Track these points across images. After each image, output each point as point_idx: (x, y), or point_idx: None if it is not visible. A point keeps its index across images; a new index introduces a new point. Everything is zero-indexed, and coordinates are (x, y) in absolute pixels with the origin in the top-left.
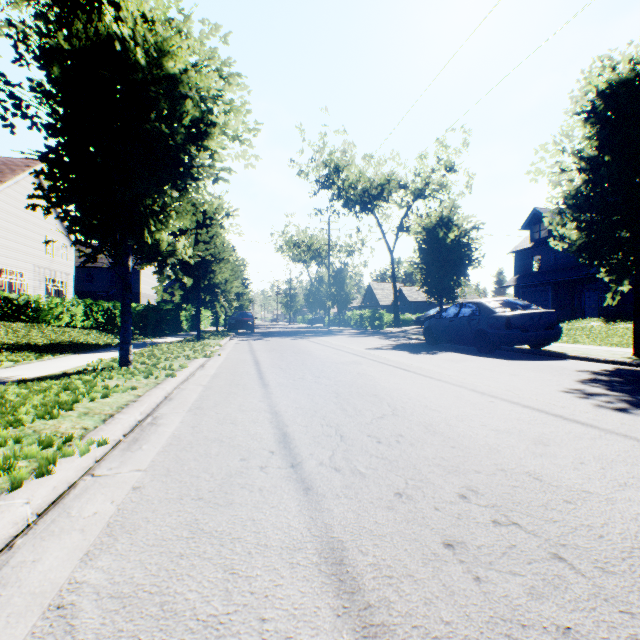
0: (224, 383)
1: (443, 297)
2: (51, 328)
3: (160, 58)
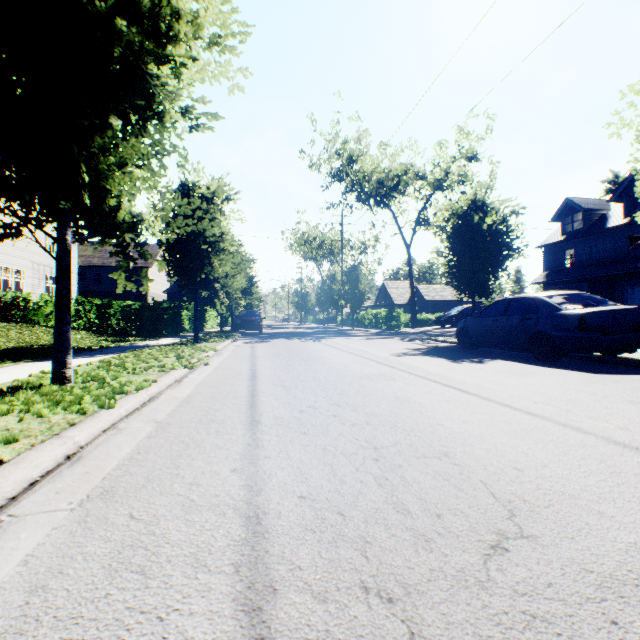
0: (191, 417)
1: (476, 293)
2: (36, 328)
3: None
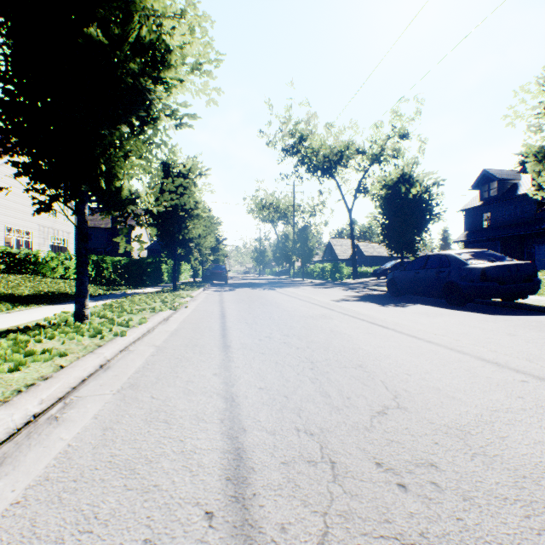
0: (180, 343)
1: (404, 250)
2: (45, 279)
3: None
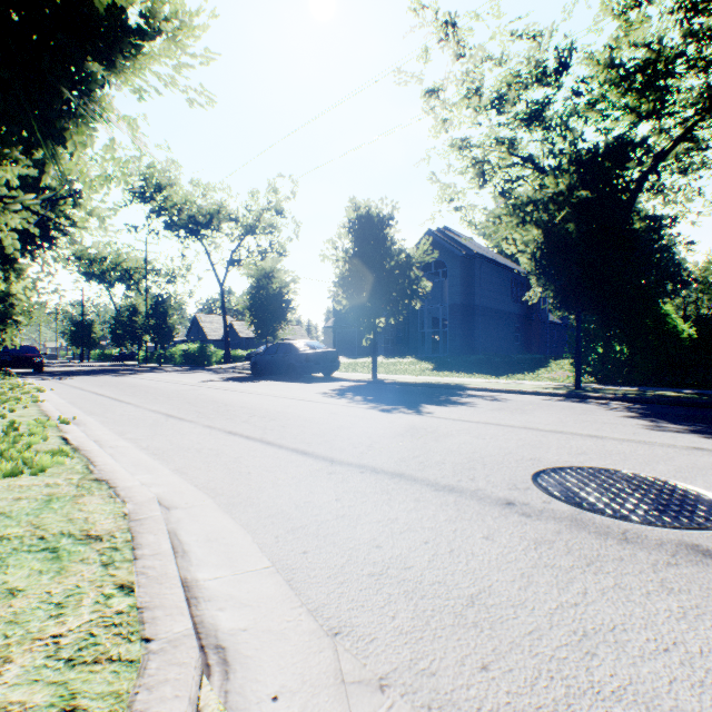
0: (91, 405)
1: (269, 337)
2: None
3: None
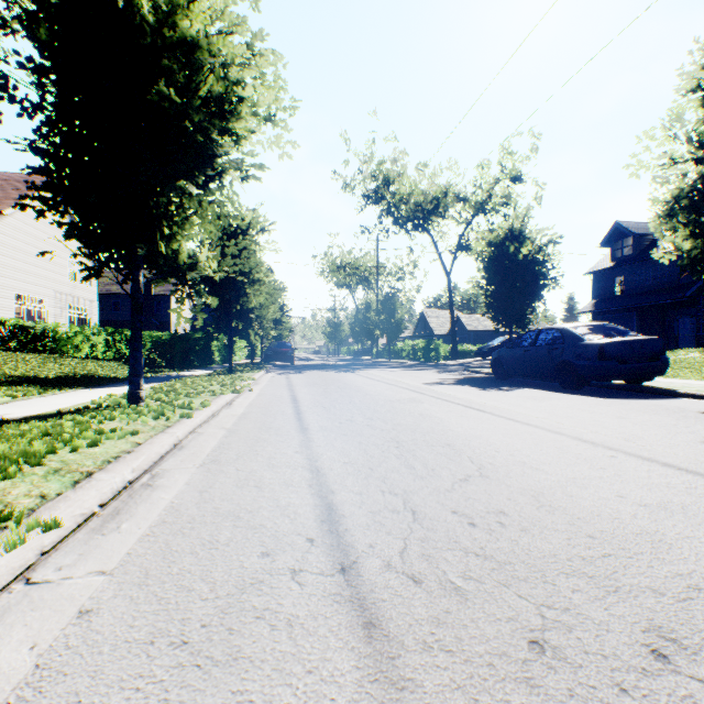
0: (253, 426)
1: (513, 323)
2: (68, 359)
3: (172, 15)
